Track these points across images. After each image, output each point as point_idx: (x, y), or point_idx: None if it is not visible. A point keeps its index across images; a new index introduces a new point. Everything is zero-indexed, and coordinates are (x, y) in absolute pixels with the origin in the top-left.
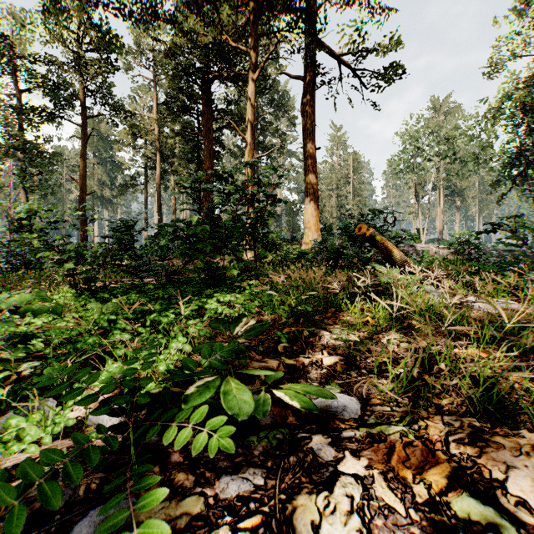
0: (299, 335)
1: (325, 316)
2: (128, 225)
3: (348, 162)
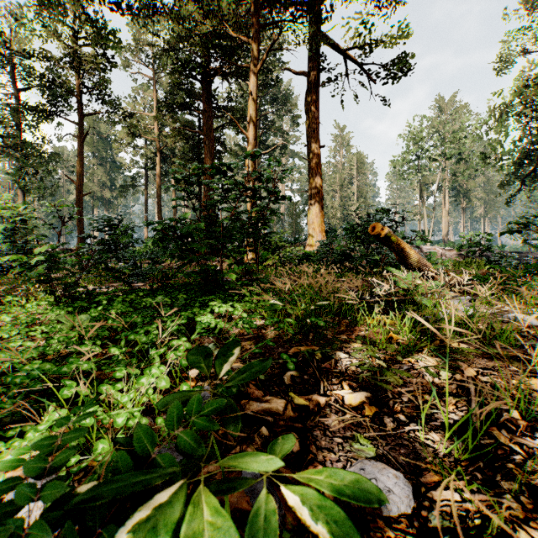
0: (310, 357)
1: (339, 330)
2: (114, 224)
3: (352, 162)
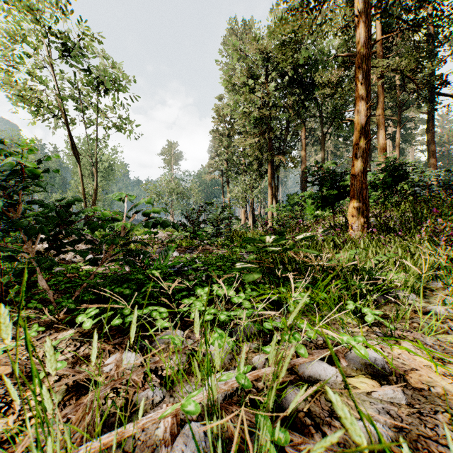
0: None
1: None
2: None
3: None
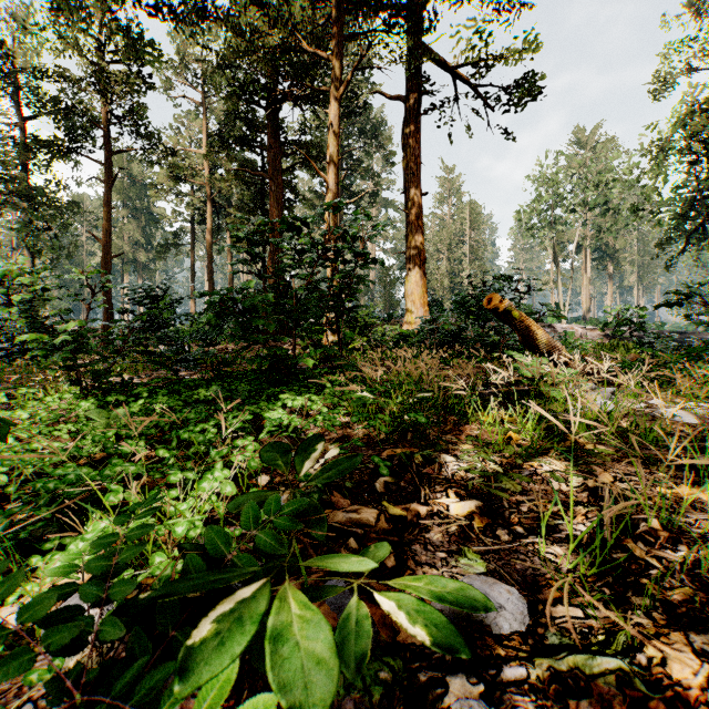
0: (408, 461)
1: (444, 429)
2: (157, 295)
3: (463, 214)
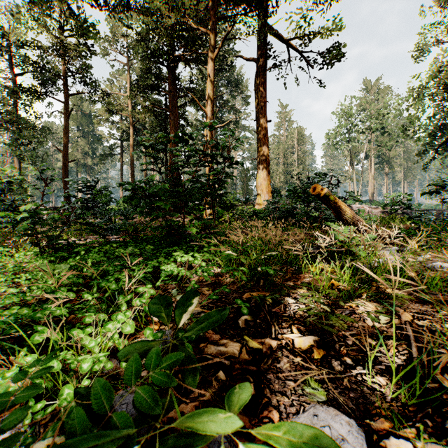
0: (262, 303)
1: (286, 277)
2: (91, 185)
3: (293, 135)
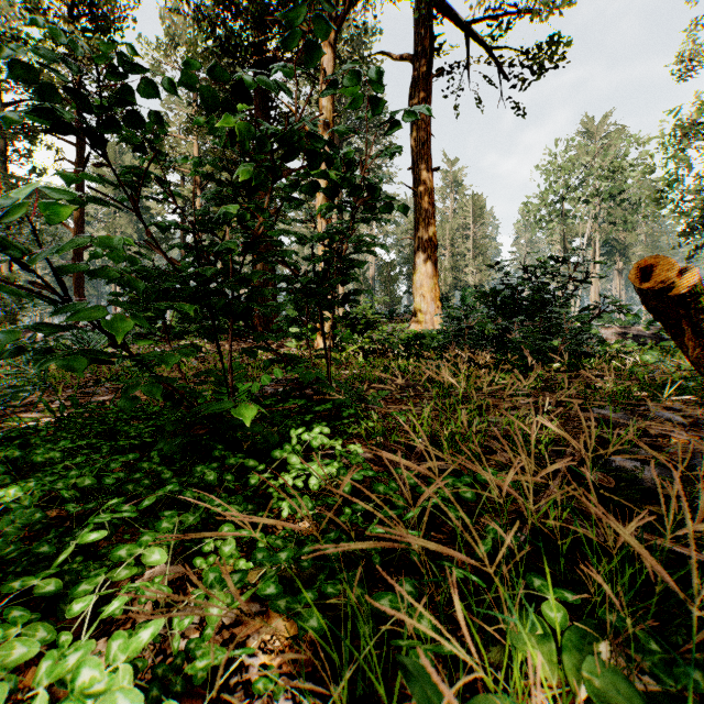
0: None
1: None
2: None
3: (467, 208)
